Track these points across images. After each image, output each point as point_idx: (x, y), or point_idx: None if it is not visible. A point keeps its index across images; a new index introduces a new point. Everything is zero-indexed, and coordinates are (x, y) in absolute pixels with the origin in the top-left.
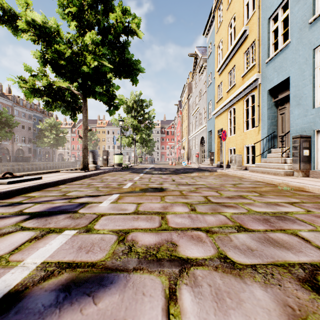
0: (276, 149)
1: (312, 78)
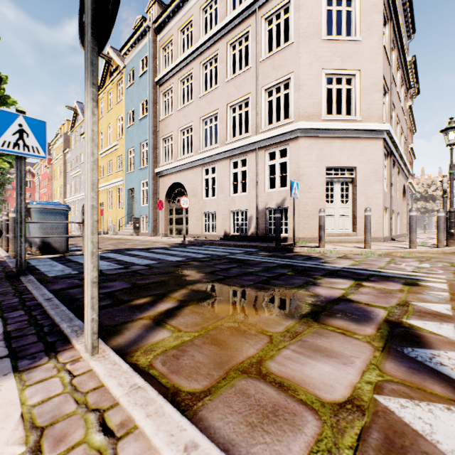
0: (131, 222)
1: (140, 193)
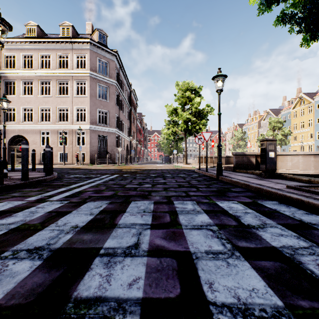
0: None
1: None
